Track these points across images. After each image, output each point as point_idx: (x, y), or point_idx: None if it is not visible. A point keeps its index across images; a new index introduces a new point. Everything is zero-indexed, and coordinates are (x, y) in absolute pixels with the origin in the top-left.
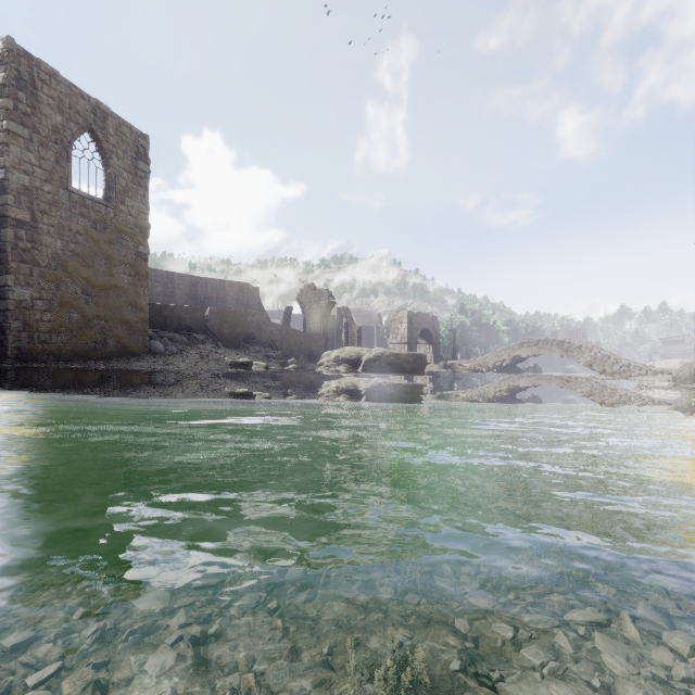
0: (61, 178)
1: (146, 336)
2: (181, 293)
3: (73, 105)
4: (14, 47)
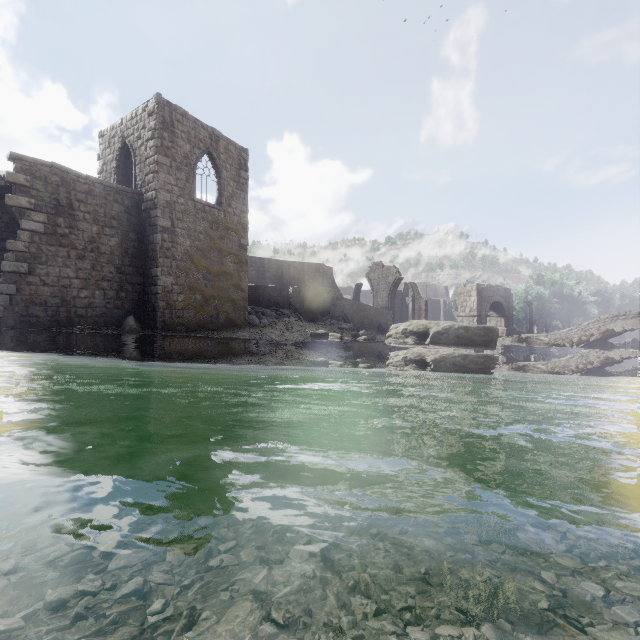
0: (189, 192)
1: (245, 311)
2: (270, 275)
3: (197, 135)
4: (161, 100)
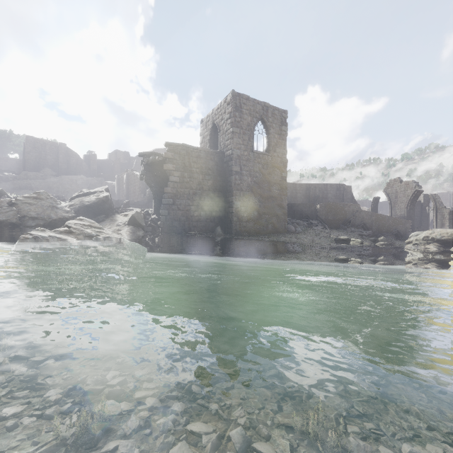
0: (250, 147)
1: (285, 222)
2: (300, 195)
3: (254, 110)
4: (234, 93)
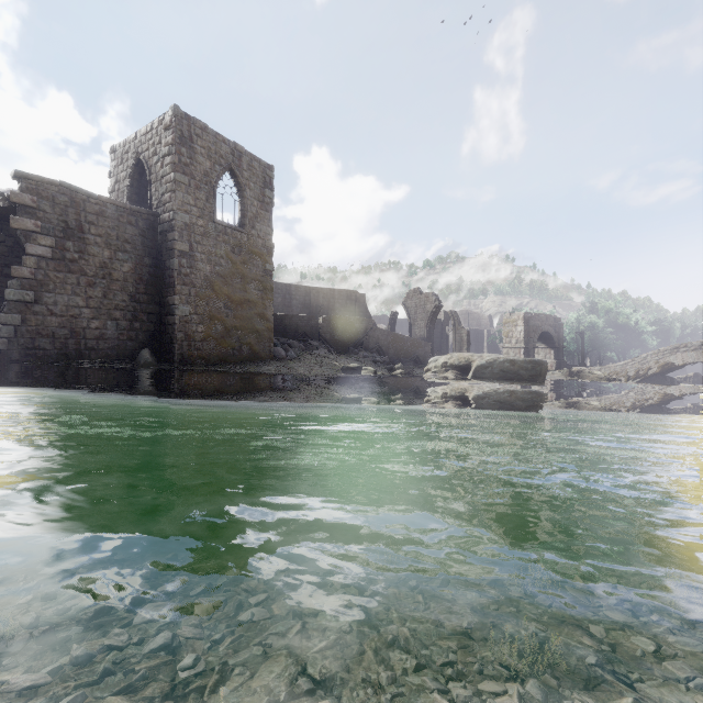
0: (209, 213)
1: (271, 343)
2: (297, 303)
3: (218, 151)
4: (179, 112)
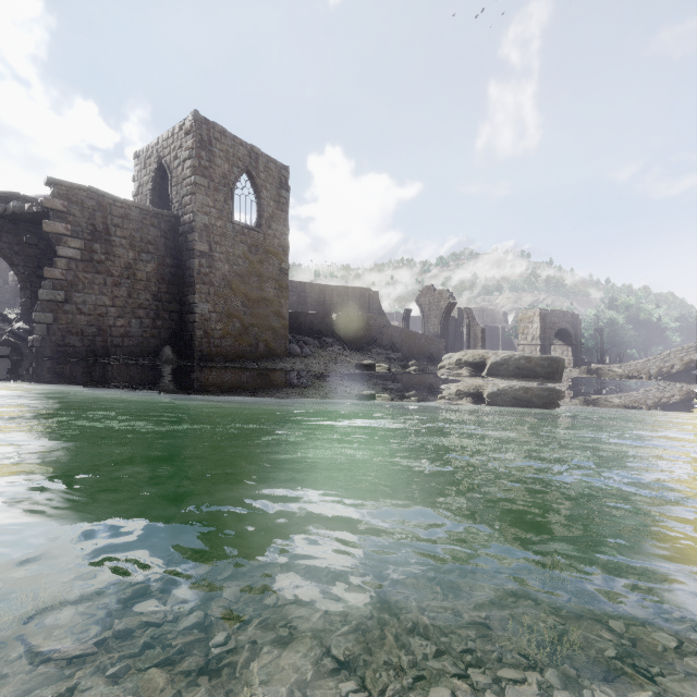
0: (228, 214)
1: (286, 340)
2: (311, 301)
3: (235, 153)
4: (199, 117)
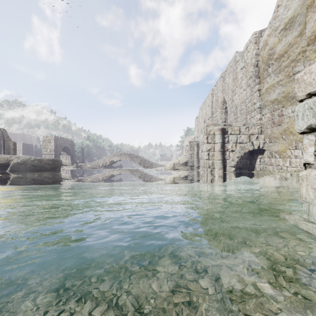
0: None
1: None
2: None
3: None
4: None
